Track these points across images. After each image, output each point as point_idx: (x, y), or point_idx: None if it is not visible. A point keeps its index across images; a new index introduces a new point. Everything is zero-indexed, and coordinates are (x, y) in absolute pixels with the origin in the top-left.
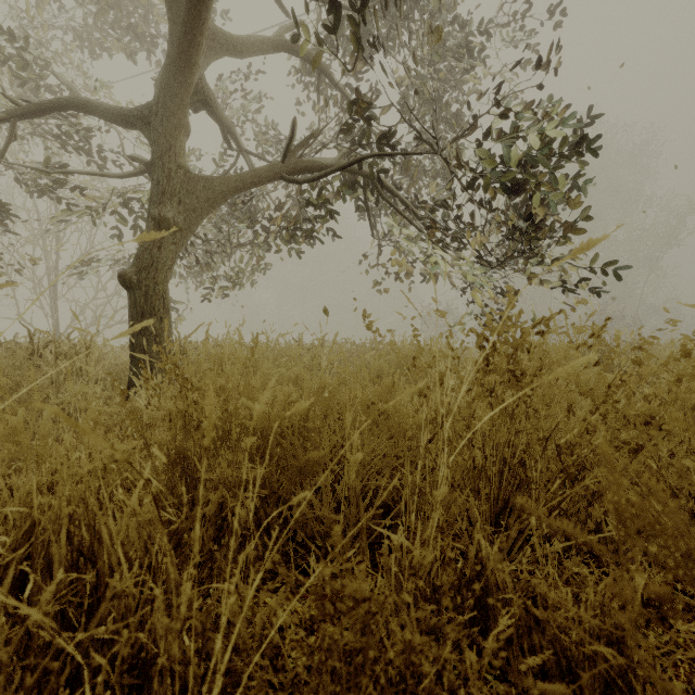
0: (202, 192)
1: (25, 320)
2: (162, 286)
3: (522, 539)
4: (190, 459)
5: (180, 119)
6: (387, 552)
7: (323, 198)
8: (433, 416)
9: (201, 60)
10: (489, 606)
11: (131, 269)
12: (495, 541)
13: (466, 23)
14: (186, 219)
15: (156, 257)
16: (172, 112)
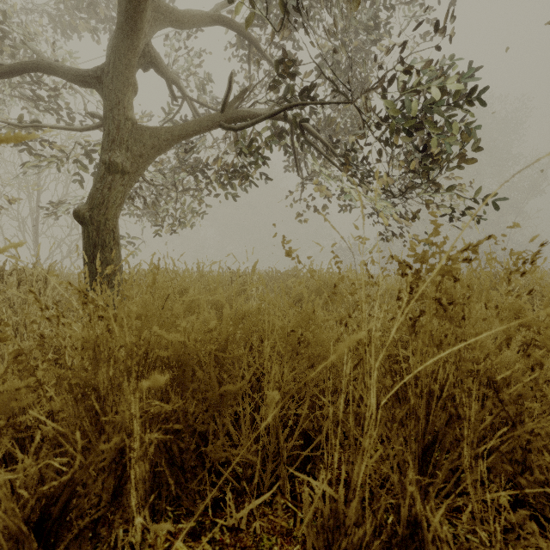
0: (147, 141)
1: (11, 253)
2: (112, 221)
3: (453, 480)
4: (100, 392)
5: (128, 78)
6: (307, 502)
7: (252, 148)
8: (354, 344)
9: (147, 28)
10: None
11: (85, 207)
12: None
13: (372, 4)
14: (133, 164)
15: (107, 197)
16: (120, 71)
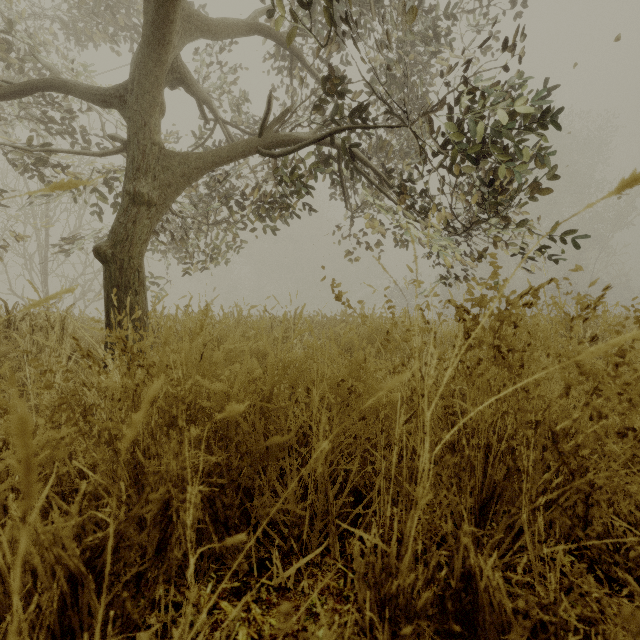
0: (177, 169)
1: (16, 294)
2: (137, 259)
3: (511, 536)
4: (139, 444)
5: (155, 97)
6: (358, 556)
7: (295, 175)
8: (408, 395)
9: (176, 40)
10: (479, 625)
11: (106, 243)
12: (519, 602)
13: (432, 10)
14: (160, 195)
15: (131, 232)
16: (146, 89)
